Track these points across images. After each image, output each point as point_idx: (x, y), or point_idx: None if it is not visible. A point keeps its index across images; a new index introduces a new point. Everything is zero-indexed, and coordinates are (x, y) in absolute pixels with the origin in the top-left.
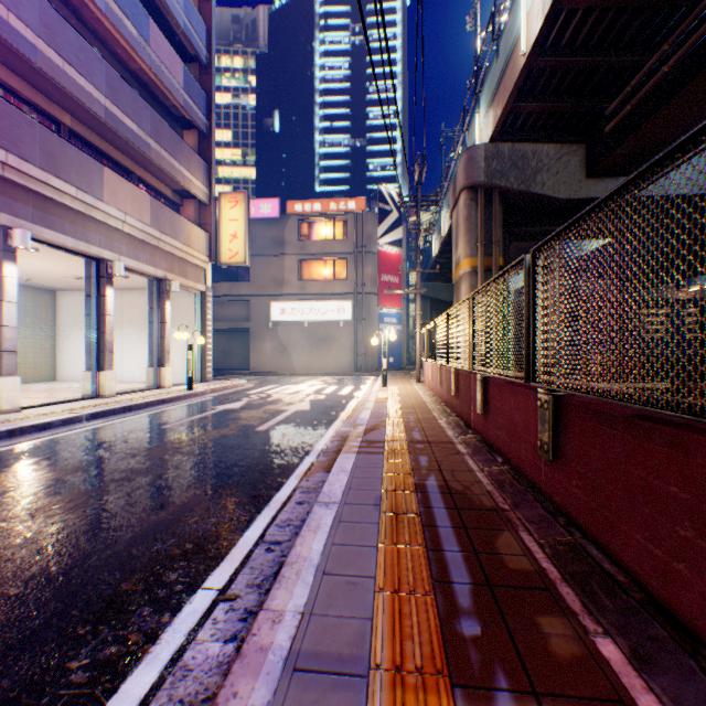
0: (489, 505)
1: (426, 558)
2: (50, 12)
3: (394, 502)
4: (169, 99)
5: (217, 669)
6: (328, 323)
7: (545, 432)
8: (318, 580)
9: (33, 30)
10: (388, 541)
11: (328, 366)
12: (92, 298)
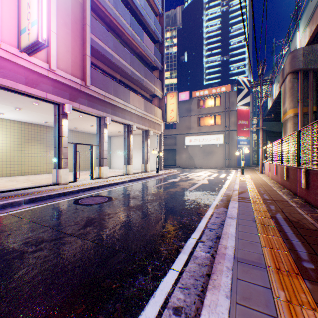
0: (312, 228)
1: (282, 241)
2: (115, 41)
3: (261, 220)
4: (148, 60)
5: (206, 259)
6: (211, 145)
7: None
8: (236, 240)
9: (111, 49)
10: (262, 233)
11: (211, 165)
12: (125, 139)
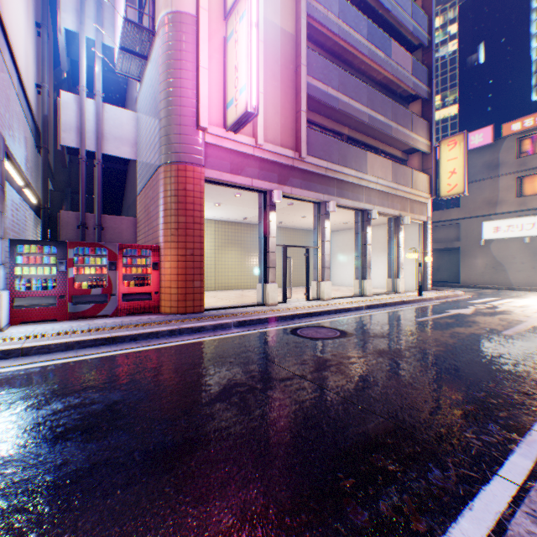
0: None
1: None
2: (342, 75)
3: None
4: (399, 88)
5: None
6: None
7: None
8: None
9: (336, 90)
10: None
11: None
12: (358, 235)
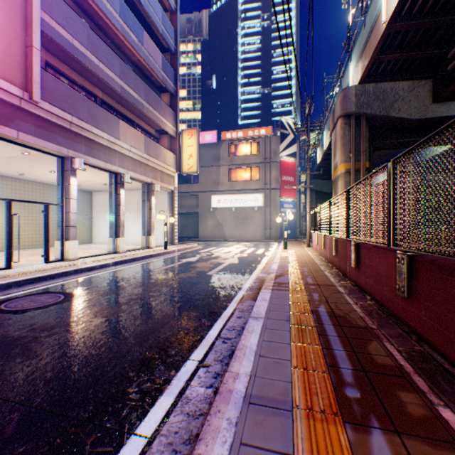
0: (362, 325)
1: (322, 353)
2: (92, 35)
3: (298, 319)
4: (153, 76)
5: (204, 400)
6: (247, 208)
7: (402, 279)
8: (256, 359)
9: (84, 46)
10: (297, 341)
11: (247, 236)
12: (113, 196)
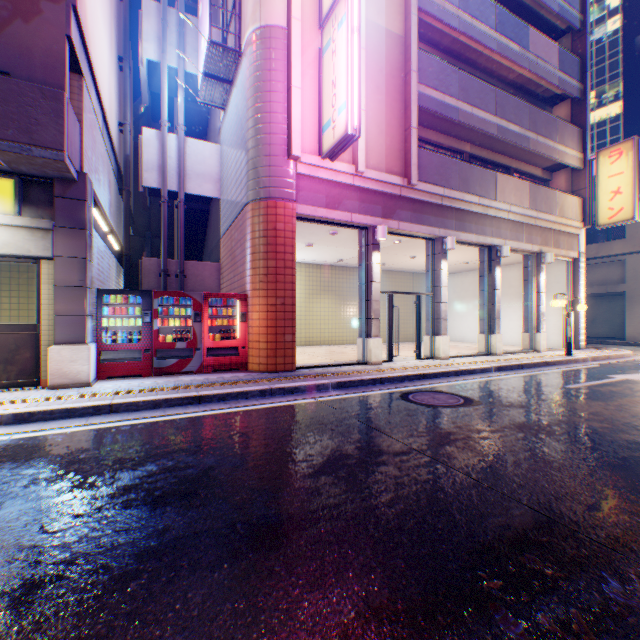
0: None
1: None
2: (463, 79)
3: None
4: (539, 87)
5: None
6: None
7: None
8: None
9: (454, 98)
10: None
11: None
12: (483, 278)
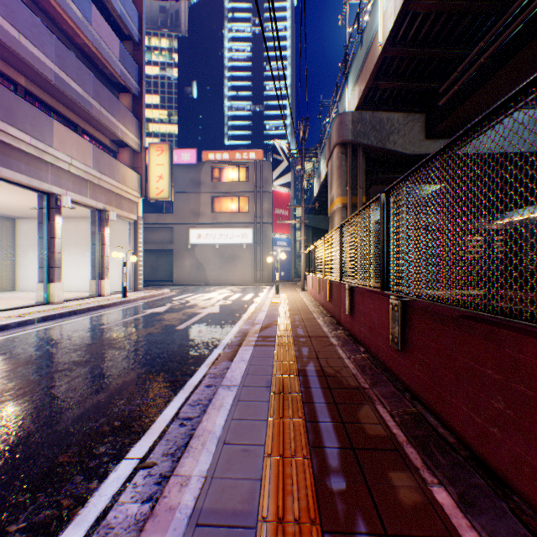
0: (354, 385)
1: (305, 428)
2: None
3: (281, 384)
4: (108, 68)
5: (135, 526)
6: (234, 246)
7: (395, 329)
8: (219, 449)
9: None
10: (276, 415)
11: (234, 279)
12: (43, 224)
